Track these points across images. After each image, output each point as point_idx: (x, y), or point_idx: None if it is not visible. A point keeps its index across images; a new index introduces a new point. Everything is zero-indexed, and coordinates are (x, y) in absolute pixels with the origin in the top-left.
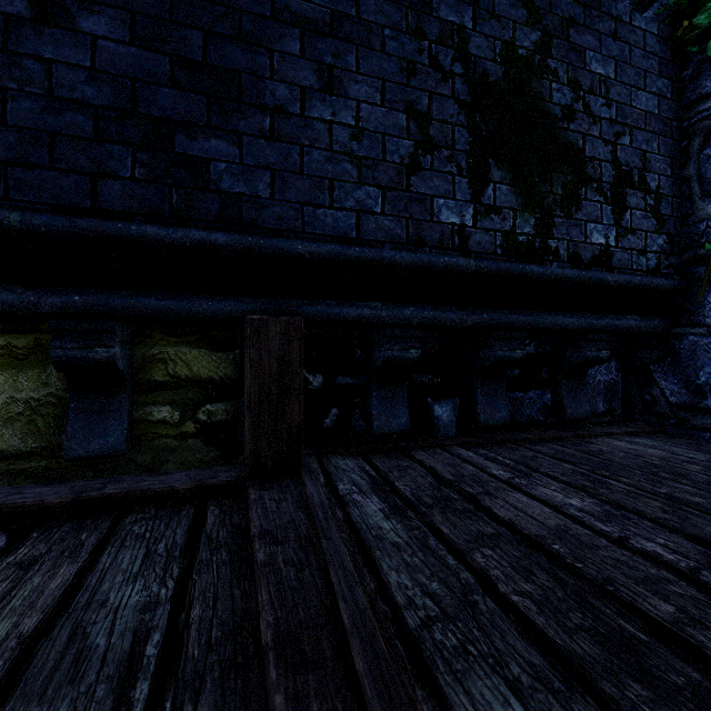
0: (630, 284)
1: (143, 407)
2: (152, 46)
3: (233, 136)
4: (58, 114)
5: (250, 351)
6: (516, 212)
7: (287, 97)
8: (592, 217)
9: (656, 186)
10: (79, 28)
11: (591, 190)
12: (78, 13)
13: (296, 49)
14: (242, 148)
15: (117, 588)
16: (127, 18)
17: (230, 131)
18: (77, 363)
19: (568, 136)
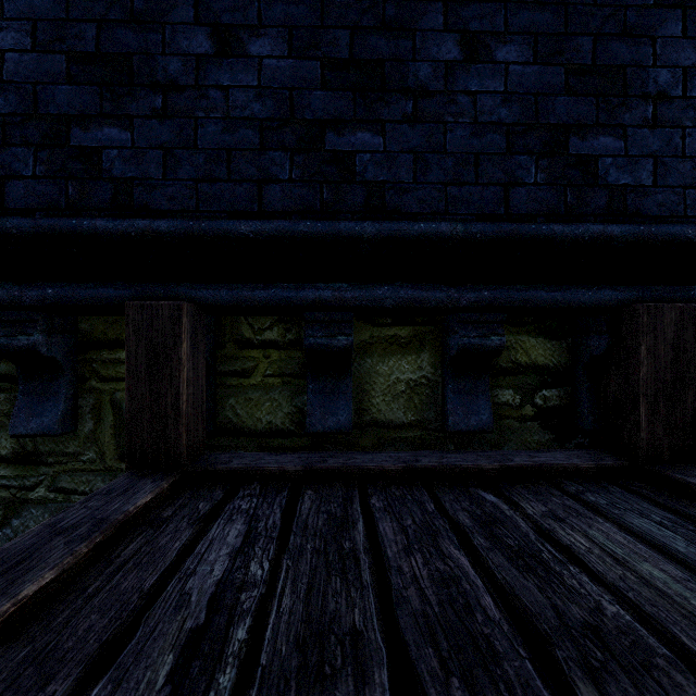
0: None
1: (491, 390)
2: (550, 60)
3: (618, 130)
4: (480, 137)
5: (646, 338)
6: None
7: (668, 81)
8: None
9: None
10: (495, 59)
11: None
12: (494, 47)
13: (677, 30)
14: (627, 140)
15: (694, 551)
16: (530, 41)
17: (615, 126)
18: (475, 350)
19: None
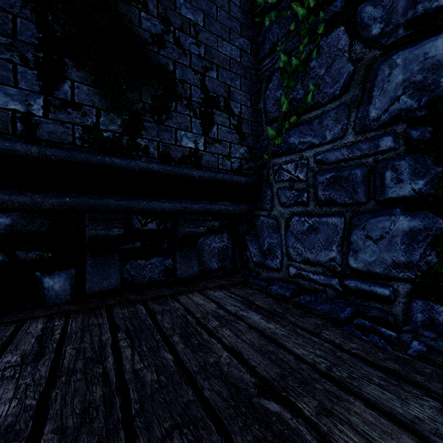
0: (214, 179)
1: None
2: None
3: None
4: None
5: None
6: (100, 111)
7: None
8: (183, 126)
9: (238, 111)
10: None
11: (182, 105)
12: None
13: None
14: None
15: None
16: None
17: None
18: None
19: (158, 58)
